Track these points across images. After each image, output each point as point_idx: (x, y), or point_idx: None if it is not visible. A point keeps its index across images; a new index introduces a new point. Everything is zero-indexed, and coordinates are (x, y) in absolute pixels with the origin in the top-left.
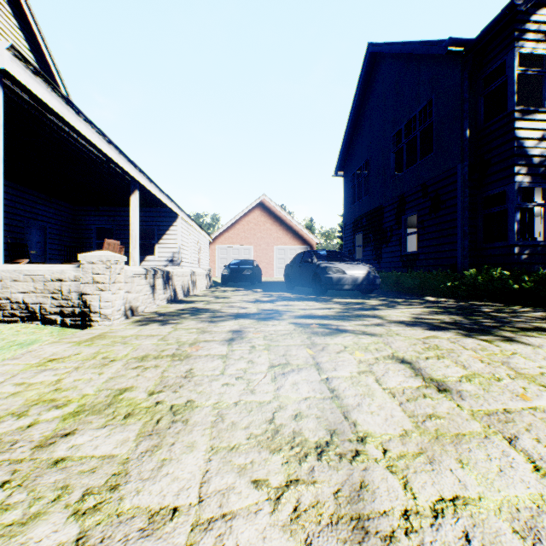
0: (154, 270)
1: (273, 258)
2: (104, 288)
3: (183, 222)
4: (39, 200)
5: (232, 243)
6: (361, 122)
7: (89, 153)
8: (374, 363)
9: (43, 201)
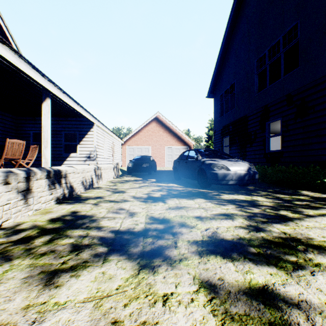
0: (29, 171)
1: (164, 154)
2: None
3: (99, 128)
4: None
5: (137, 144)
6: (228, 56)
7: None
8: None
9: None
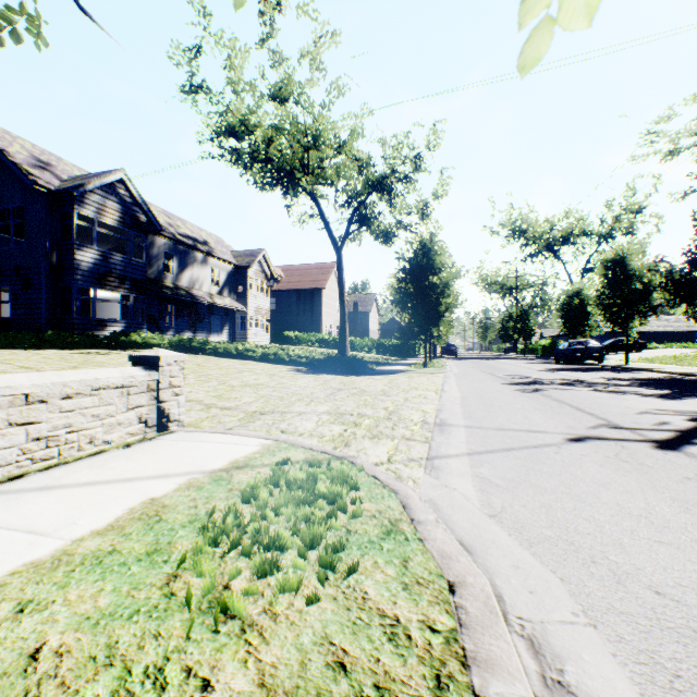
0: None
1: None
2: None
3: None
4: None
5: None
6: None
7: None
8: None
9: None
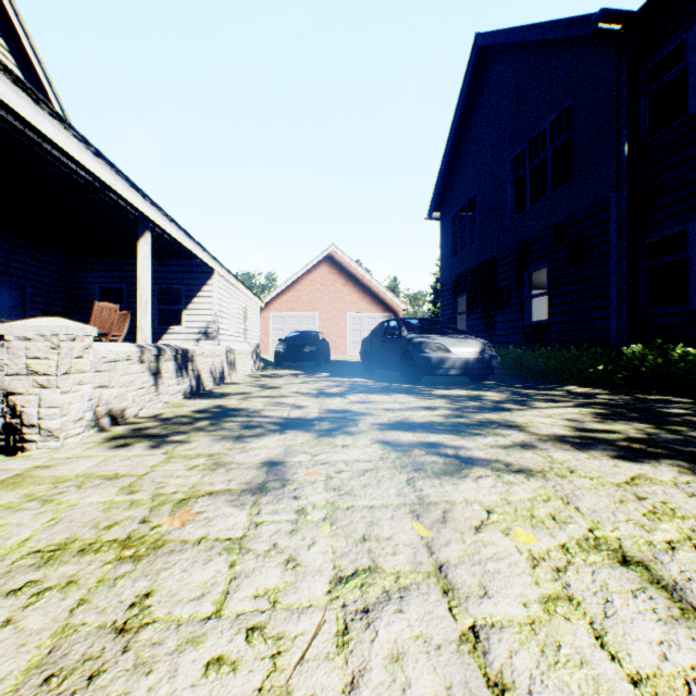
0: (159, 348)
1: (345, 329)
2: (47, 383)
3: (222, 279)
4: (15, 247)
5: (291, 309)
6: (464, 144)
7: (72, 175)
8: (565, 564)
9: (22, 249)
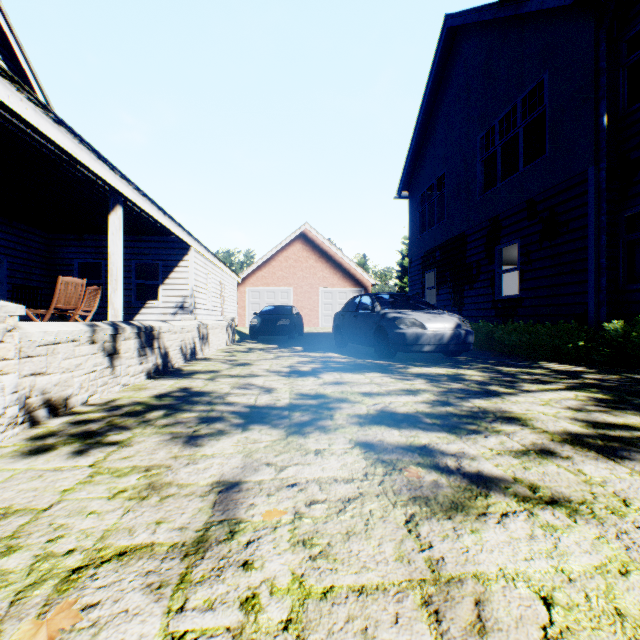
0: (116, 326)
1: (318, 303)
2: None
3: (198, 255)
4: None
5: (266, 284)
6: (433, 125)
7: (36, 145)
8: None
9: None
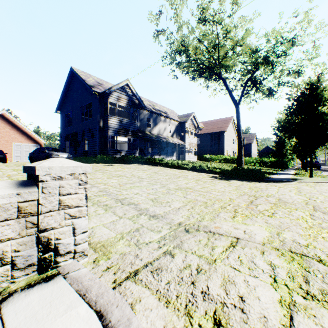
0: None
1: (12, 150)
2: None
3: None
4: None
5: None
6: (69, 94)
7: None
8: None
9: None
